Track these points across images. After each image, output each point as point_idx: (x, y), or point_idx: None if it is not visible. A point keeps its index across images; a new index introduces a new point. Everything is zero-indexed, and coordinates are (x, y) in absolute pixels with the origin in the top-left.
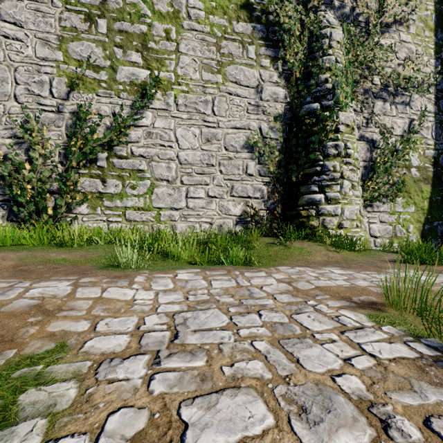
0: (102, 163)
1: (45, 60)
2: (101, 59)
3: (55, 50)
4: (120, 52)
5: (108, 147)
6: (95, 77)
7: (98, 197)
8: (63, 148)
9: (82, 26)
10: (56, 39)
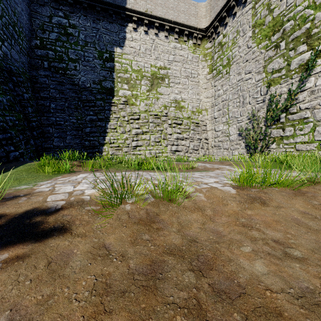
0: (282, 120)
1: (258, 81)
2: (282, 63)
3: (262, 73)
4: (292, 53)
5: (285, 110)
6: (279, 75)
7: (280, 139)
8: (265, 118)
9: (273, 54)
10: (262, 68)
